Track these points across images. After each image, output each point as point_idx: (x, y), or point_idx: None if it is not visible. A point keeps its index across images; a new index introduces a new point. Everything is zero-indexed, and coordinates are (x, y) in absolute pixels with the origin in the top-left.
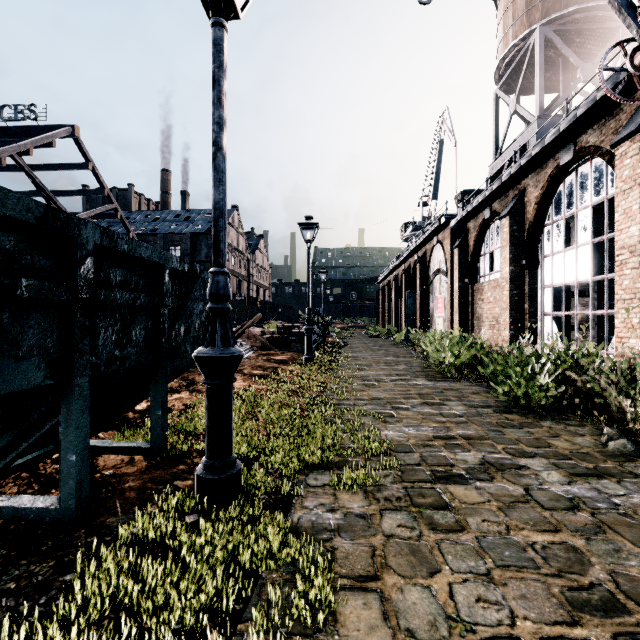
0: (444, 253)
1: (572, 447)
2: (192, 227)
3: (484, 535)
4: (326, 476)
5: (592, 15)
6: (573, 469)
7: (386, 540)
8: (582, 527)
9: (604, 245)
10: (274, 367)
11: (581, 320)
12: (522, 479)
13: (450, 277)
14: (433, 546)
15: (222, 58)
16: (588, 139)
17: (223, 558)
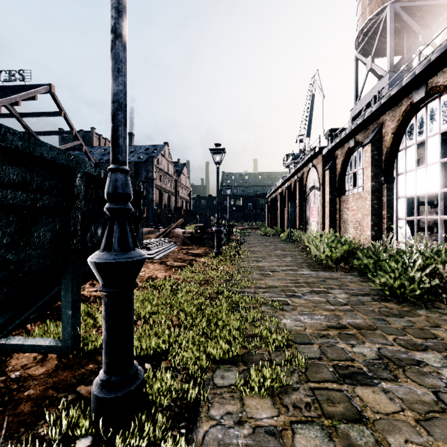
0: (318, 174)
1: None
2: (135, 157)
3: None
4: (232, 373)
5: None
6: None
7: None
8: None
9: None
10: (191, 259)
11: (429, 223)
12: (426, 379)
13: (322, 191)
14: None
15: None
16: (438, 80)
17: None
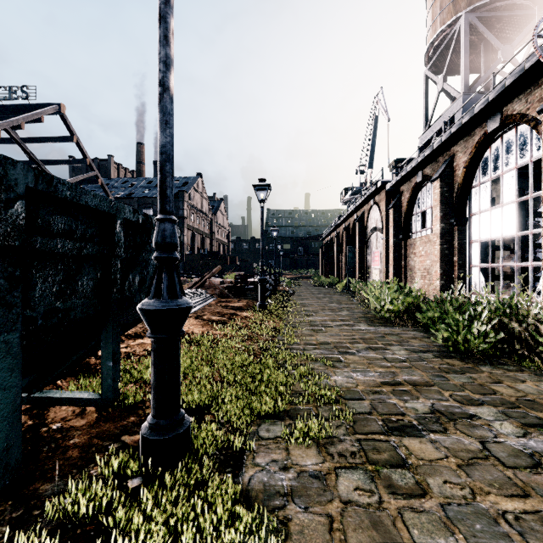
0: (380, 213)
1: (517, 394)
2: None
3: (449, 501)
4: (278, 427)
5: (511, 3)
6: (524, 419)
7: (344, 508)
8: None
9: (527, 204)
10: (231, 313)
11: (506, 271)
12: (475, 430)
13: (386, 234)
14: (395, 516)
15: None
16: (514, 108)
17: (164, 535)
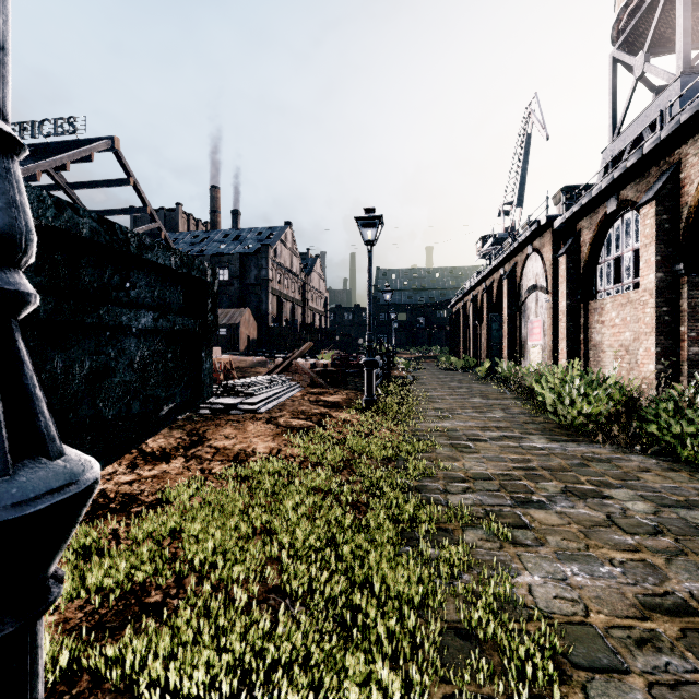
0: (543, 264)
1: None
2: (241, 247)
3: None
4: None
5: None
6: None
7: None
8: None
9: None
10: (322, 414)
11: None
12: None
13: (552, 294)
14: None
15: None
16: None
17: None
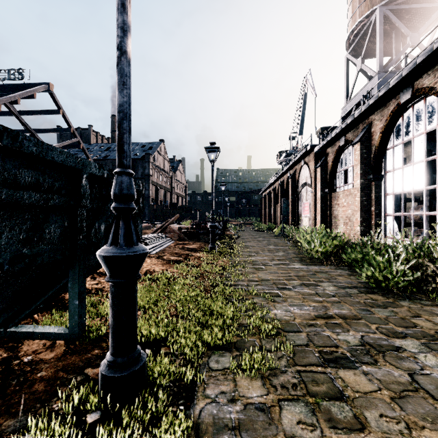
0: (309, 171)
1: (435, 327)
2: (132, 154)
3: (387, 436)
4: (226, 358)
5: None
6: None
7: None
8: None
9: (434, 163)
10: (187, 254)
11: (415, 219)
12: (403, 362)
13: (314, 188)
14: None
15: None
16: (423, 82)
17: None
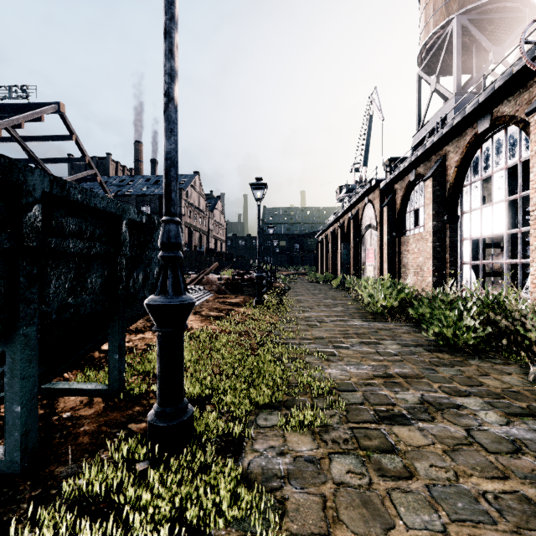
0: (374, 211)
1: (502, 386)
2: (160, 189)
3: (434, 483)
4: (275, 416)
5: (502, 6)
6: (508, 409)
7: (336, 489)
8: (530, 473)
9: (517, 202)
10: (228, 309)
11: (496, 268)
12: (462, 419)
13: (380, 231)
14: (384, 496)
15: (173, 10)
16: (504, 109)
17: (171, 512)
